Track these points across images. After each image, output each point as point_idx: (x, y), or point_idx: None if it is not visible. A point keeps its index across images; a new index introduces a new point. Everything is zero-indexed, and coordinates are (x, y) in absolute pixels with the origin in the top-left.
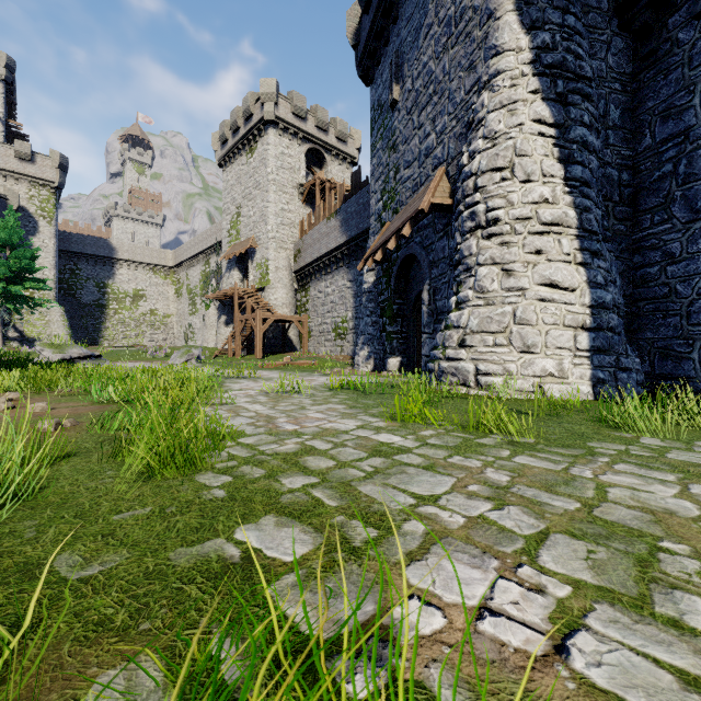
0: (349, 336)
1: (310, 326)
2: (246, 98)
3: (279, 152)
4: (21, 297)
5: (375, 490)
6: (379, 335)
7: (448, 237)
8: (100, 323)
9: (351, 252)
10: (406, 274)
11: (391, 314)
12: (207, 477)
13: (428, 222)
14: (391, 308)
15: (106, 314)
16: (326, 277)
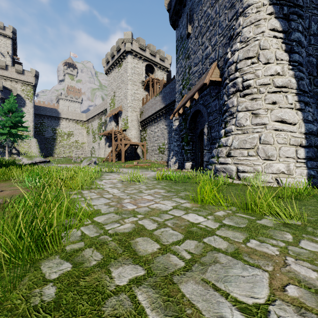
0: (166, 152)
1: (147, 147)
2: (118, 41)
3: (133, 66)
4: (16, 134)
5: (196, 291)
6: (181, 151)
7: (218, 99)
8: (53, 146)
9: (166, 112)
10: (195, 120)
11: (187, 141)
12: (52, 263)
13: (207, 92)
14: (187, 137)
15: (56, 142)
16: (155, 124)
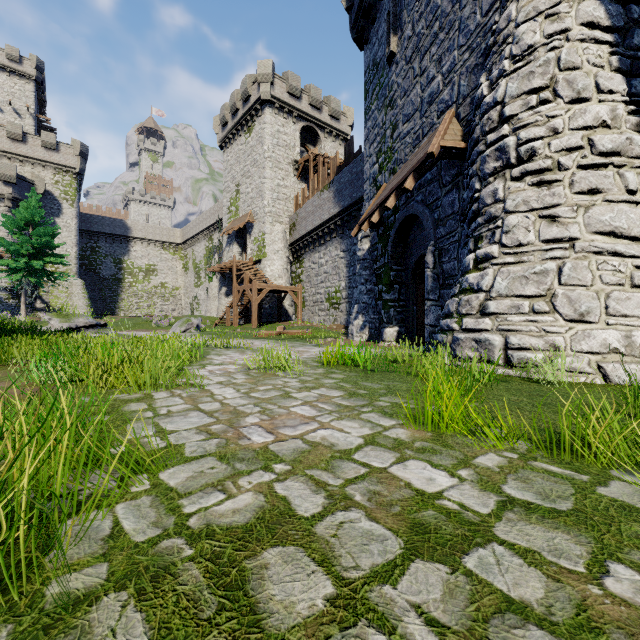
0: (343, 306)
1: (304, 297)
2: (244, 80)
3: (275, 130)
4: (42, 271)
5: None
6: (374, 304)
7: (458, 188)
8: (116, 295)
9: (344, 222)
10: (405, 238)
11: (388, 281)
12: None
13: (433, 176)
14: (388, 274)
15: (122, 287)
16: (320, 248)
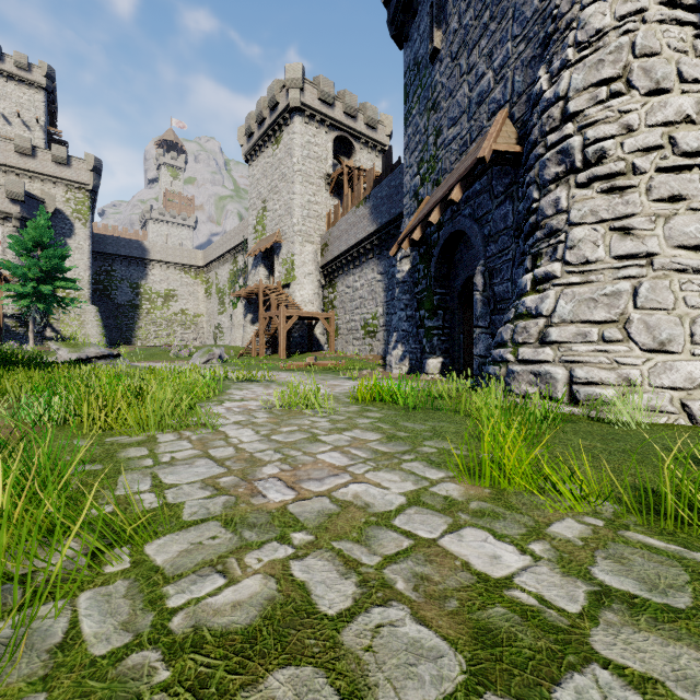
0: (380, 334)
1: (337, 324)
2: (272, 86)
3: (305, 141)
4: (52, 296)
5: None
6: (415, 332)
7: (512, 200)
8: (133, 323)
9: (381, 242)
10: (450, 257)
11: (431, 306)
12: None
13: (482, 187)
14: (431, 299)
15: (139, 314)
16: (355, 271)
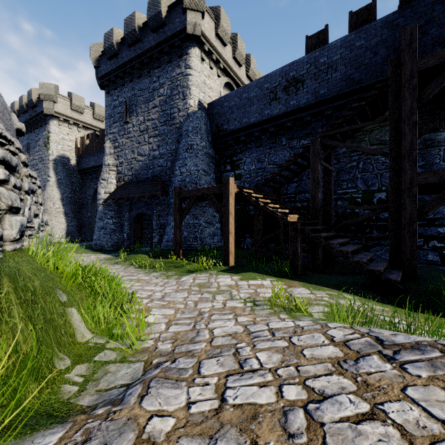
0: None
1: None
2: None
3: None
4: None
5: None
6: None
7: None
8: None
9: None
10: None
11: None
12: None
13: None
14: None
15: None
16: None
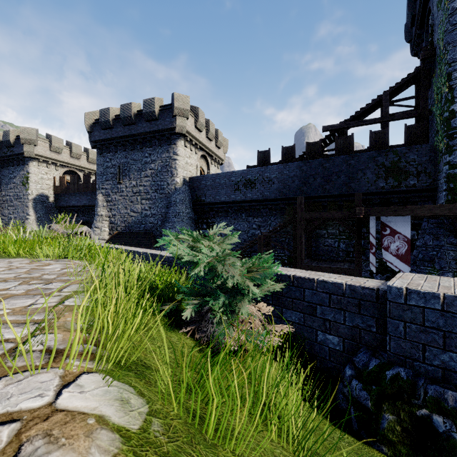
0: None
1: None
2: None
3: None
4: None
5: None
6: None
7: None
8: None
9: None
10: None
11: None
12: None
13: None
14: None
15: None
16: None
